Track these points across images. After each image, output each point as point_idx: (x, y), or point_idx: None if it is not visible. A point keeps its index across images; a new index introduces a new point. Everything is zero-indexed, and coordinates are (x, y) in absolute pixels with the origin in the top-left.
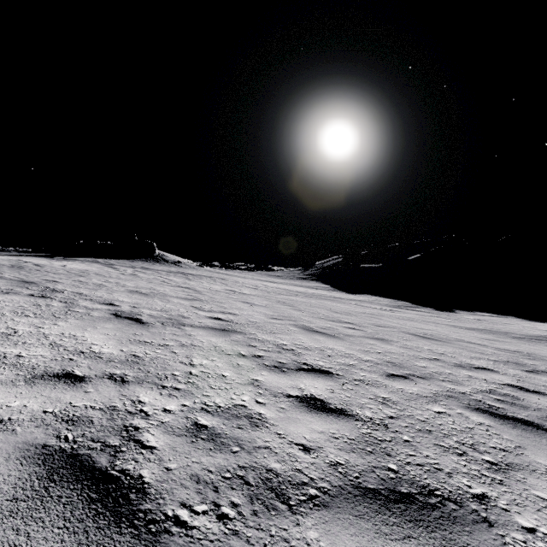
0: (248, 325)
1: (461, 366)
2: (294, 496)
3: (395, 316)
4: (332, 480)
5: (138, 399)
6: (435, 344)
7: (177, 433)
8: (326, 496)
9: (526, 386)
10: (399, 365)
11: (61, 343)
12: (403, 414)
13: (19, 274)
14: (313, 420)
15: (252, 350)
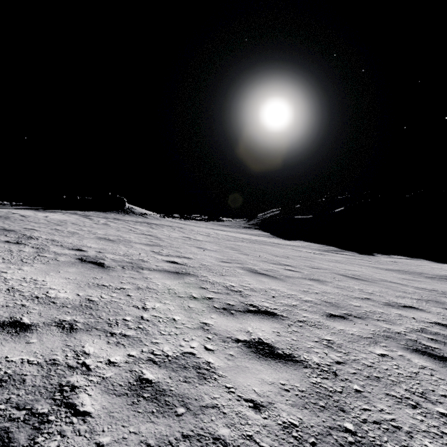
0: (200, 268)
1: (390, 305)
2: None
3: (325, 259)
4: None
5: (83, 350)
6: (363, 284)
7: (117, 392)
8: None
9: None
10: (336, 305)
11: (18, 288)
12: (349, 359)
13: (3, 223)
14: (262, 369)
15: (203, 292)
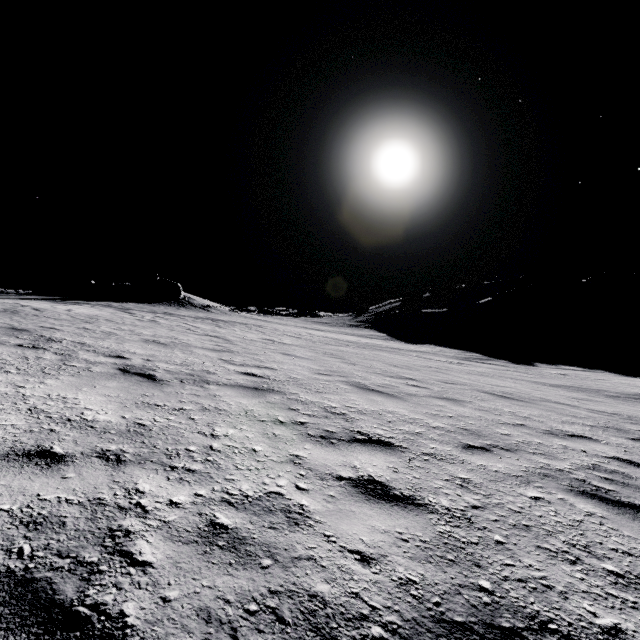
0: (288, 382)
1: (552, 433)
2: (349, 639)
3: (465, 371)
4: (403, 610)
5: (136, 487)
6: (517, 406)
7: (184, 539)
8: (396, 637)
9: (635, 460)
10: (477, 433)
11: (43, 407)
12: (490, 503)
13: (10, 320)
14: (372, 514)
15: (293, 415)
